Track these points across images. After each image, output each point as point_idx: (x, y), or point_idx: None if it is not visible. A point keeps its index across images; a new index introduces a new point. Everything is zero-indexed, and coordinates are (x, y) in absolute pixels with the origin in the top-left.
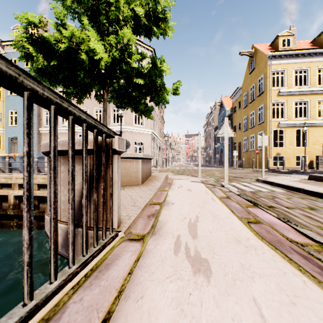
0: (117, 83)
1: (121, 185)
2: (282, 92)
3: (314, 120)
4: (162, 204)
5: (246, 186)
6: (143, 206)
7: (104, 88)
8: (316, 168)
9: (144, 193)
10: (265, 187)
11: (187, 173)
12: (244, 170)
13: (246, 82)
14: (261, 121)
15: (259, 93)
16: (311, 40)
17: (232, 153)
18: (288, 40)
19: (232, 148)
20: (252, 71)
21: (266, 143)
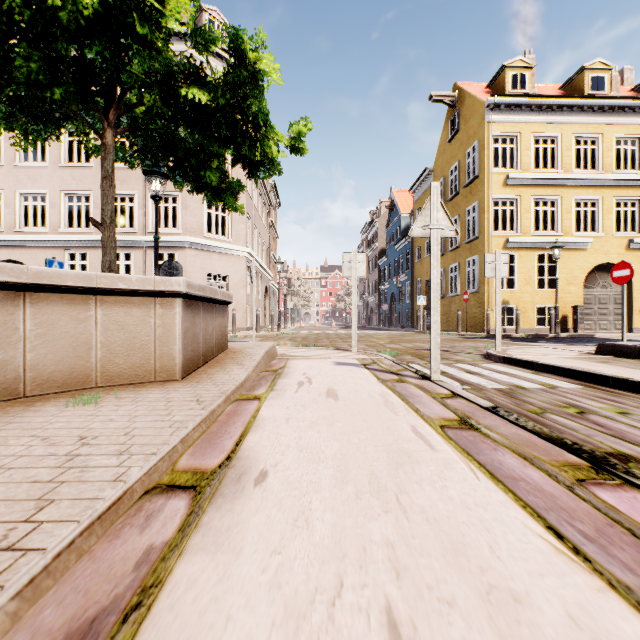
0: (138, 99)
1: (107, 385)
2: (512, 178)
3: (569, 237)
4: (212, 483)
5: (475, 374)
6: (57, 543)
7: (96, 108)
8: (573, 331)
9: (160, 420)
10: (523, 377)
11: (326, 342)
12: (442, 336)
13: (442, 159)
14: (472, 236)
15: (468, 180)
16: (559, 85)
17: (414, 302)
18: (522, 76)
19: (414, 292)
20: (453, 136)
21: (504, 270)
